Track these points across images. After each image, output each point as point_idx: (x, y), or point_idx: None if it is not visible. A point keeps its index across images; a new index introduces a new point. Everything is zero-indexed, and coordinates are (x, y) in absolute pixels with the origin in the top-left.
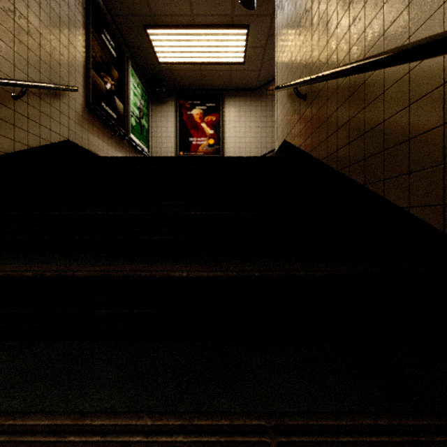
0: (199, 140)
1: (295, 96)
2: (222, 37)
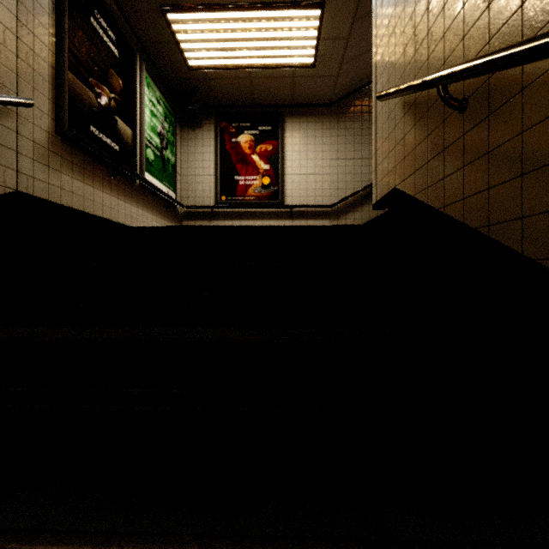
0: (248, 178)
1: (426, 105)
2: (282, 23)
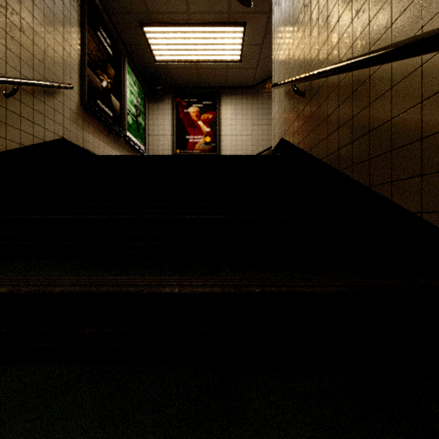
0: (196, 137)
1: (292, 93)
2: (218, 35)
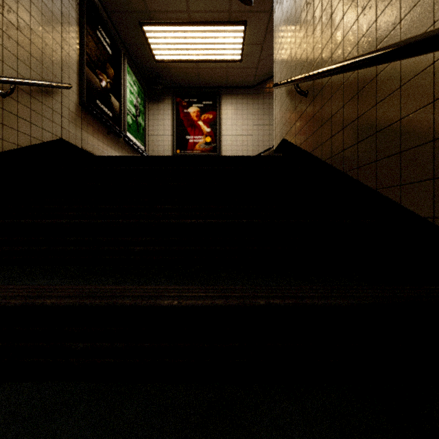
0: (196, 138)
1: (295, 92)
2: (219, 34)
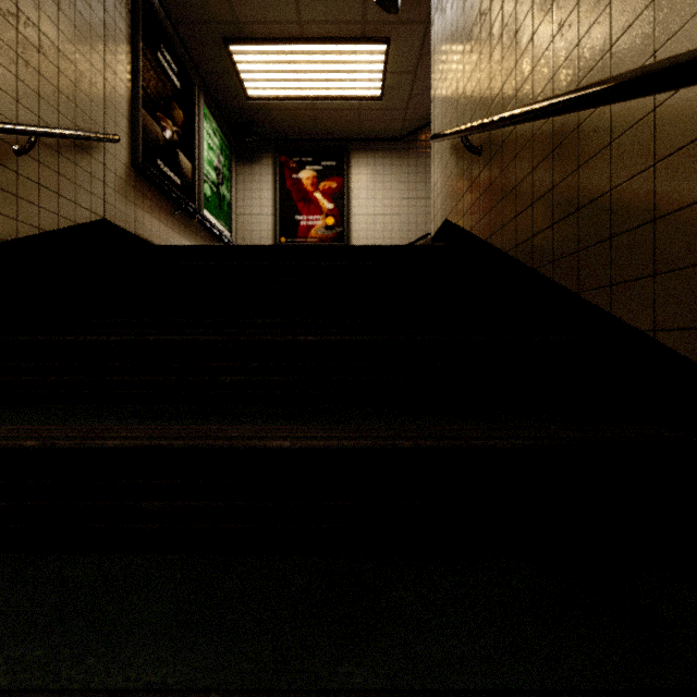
0: (311, 218)
1: (463, 149)
2: (347, 57)
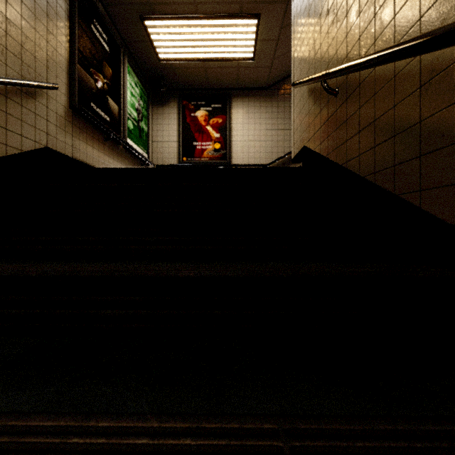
0: (204, 144)
1: (320, 92)
2: (229, 28)
